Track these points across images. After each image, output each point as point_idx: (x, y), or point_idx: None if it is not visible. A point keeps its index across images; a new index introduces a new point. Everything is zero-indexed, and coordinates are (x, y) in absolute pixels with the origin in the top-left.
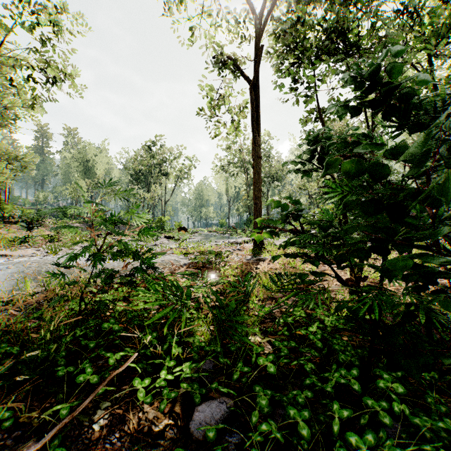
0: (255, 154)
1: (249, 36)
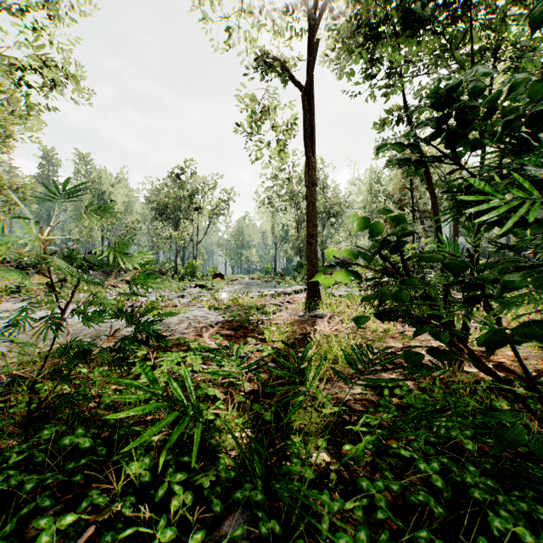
0: (309, 180)
1: (301, 28)
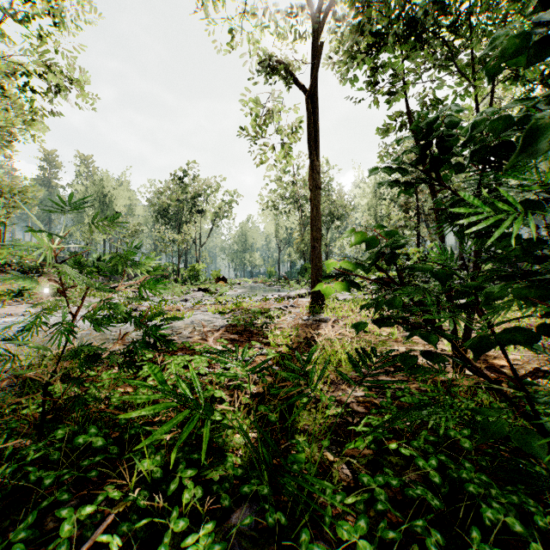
0: (313, 183)
1: (305, 31)
